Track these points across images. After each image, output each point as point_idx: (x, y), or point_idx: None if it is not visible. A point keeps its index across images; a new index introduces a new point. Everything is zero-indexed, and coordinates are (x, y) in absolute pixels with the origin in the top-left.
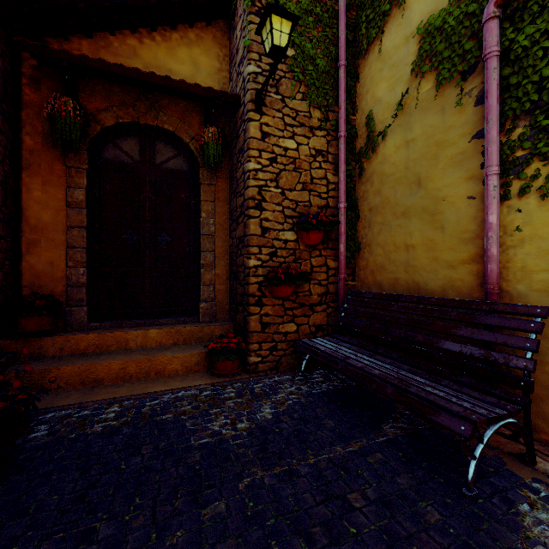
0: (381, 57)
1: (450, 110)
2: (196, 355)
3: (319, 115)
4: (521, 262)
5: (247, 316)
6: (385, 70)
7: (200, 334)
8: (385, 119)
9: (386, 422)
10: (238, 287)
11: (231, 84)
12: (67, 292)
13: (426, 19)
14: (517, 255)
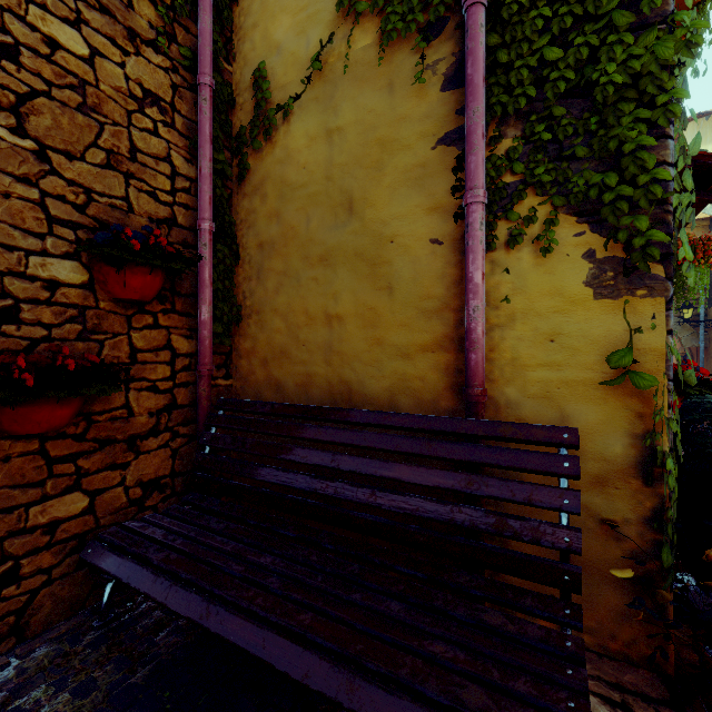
0: None
1: (403, 89)
2: None
3: (153, 16)
4: (512, 352)
5: None
6: None
7: None
8: (289, 83)
9: None
10: None
11: None
12: None
13: None
14: (506, 339)
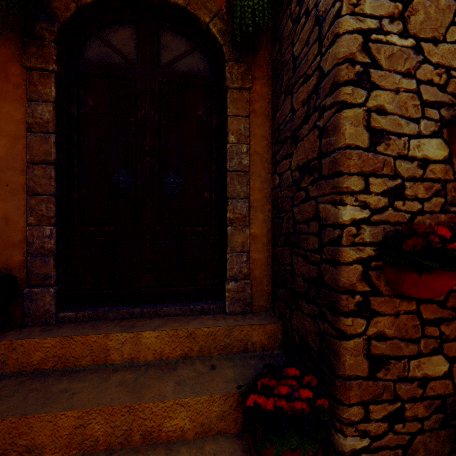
0: None
1: None
2: (219, 400)
3: None
4: None
5: (333, 338)
6: None
7: (226, 340)
8: None
9: None
10: (296, 262)
11: None
12: (26, 263)
13: None
14: None
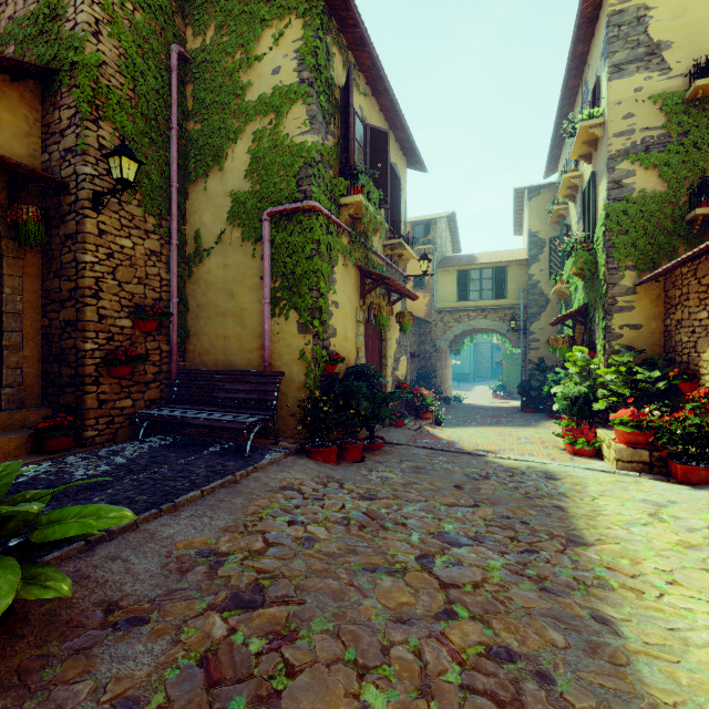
0: (207, 193)
1: (250, 256)
2: (16, 440)
3: (154, 221)
4: (279, 351)
5: (83, 395)
6: (210, 205)
7: (9, 422)
8: (210, 241)
9: (210, 448)
10: (63, 370)
11: (47, 156)
12: None
13: (237, 190)
14: (278, 346)
